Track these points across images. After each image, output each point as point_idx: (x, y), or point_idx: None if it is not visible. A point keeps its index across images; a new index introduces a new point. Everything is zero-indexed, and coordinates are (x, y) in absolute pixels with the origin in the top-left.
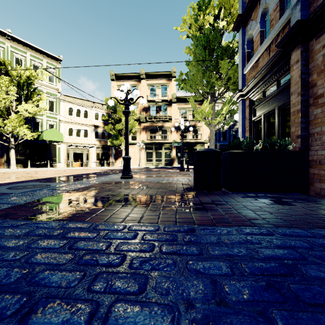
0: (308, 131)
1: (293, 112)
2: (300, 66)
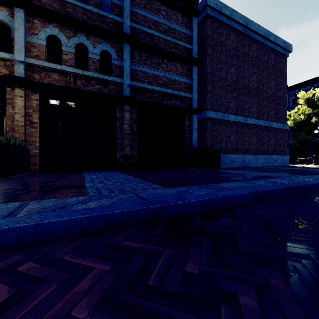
0: (26, 139)
1: (18, 125)
2: (24, 101)
